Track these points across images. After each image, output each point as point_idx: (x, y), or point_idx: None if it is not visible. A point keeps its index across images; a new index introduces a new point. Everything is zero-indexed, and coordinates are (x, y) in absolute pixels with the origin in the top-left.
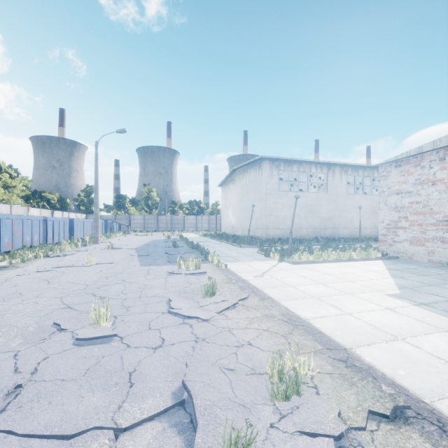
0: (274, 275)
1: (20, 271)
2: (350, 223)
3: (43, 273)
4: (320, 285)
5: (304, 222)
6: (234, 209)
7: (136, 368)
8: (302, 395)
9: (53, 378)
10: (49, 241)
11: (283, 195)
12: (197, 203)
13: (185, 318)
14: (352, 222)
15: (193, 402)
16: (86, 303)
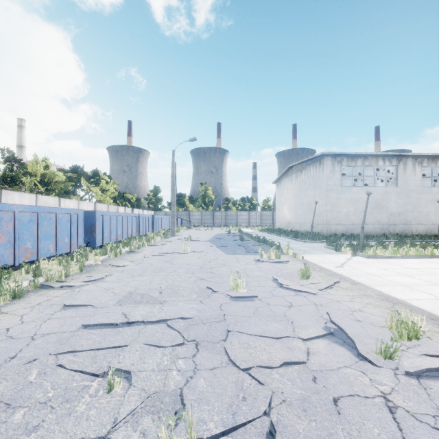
0: (354, 266)
1: (145, 255)
2: (425, 219)
3: (160, 257)
4: (406, 277)
5: (370, 218)
6: (291, 205)
7: (285, 315)
8: (419, 340)
9: (237, 314)
10: (140, 234)
11: (346, 191)
12: (249, 199)
13: (296, 292)
14: (428, 218)
15: (344, 331)
16: (213, 277)
